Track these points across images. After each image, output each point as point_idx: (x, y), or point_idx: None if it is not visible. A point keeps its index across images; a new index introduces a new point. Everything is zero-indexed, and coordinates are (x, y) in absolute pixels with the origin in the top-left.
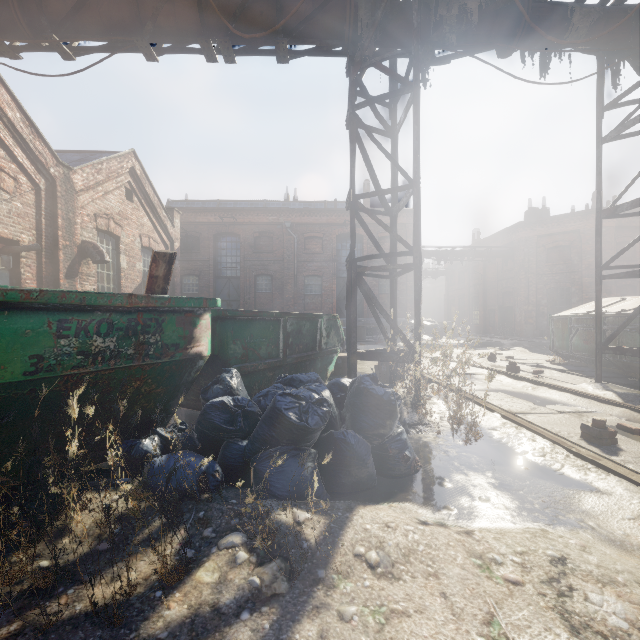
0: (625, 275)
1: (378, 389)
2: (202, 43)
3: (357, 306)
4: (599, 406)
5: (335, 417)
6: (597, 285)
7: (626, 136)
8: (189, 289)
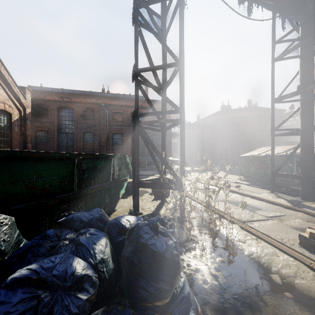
0: (288, 134)
1: (159, 243)
2: None
3: (141, 150)
4: (285, 211)
5: (109, 277)
6: (272, 139)
7: (286, 58)
8: (41, 139)
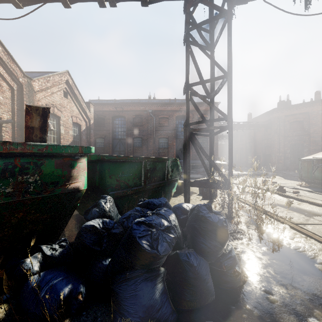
0: None
1: (213, 217)
2: None
3: None
4: None
5: (179, 236)
6: None
7: None
8: (99, 145)
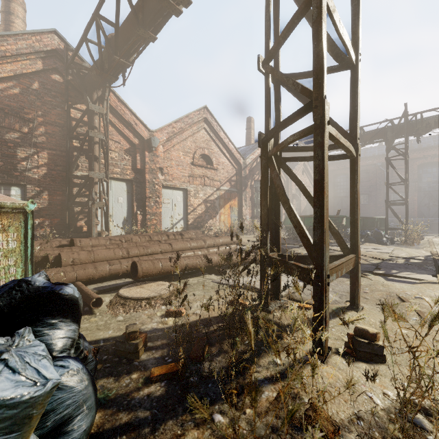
0: None
1: (378, 231)
2: (339, 150)
3: (436, 210)
4: None
5: (370, 236)
6: None
7: None
8: None
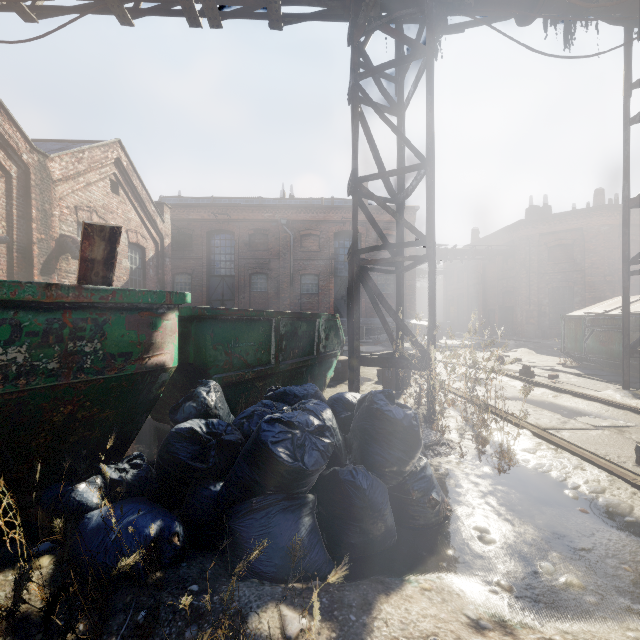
0: None
1: (396, 411)
2: (182, 2)
3: None
4: (638, 419)
5: (339, 446)
6: (624, 281)
7: None
8: (181, 288)
